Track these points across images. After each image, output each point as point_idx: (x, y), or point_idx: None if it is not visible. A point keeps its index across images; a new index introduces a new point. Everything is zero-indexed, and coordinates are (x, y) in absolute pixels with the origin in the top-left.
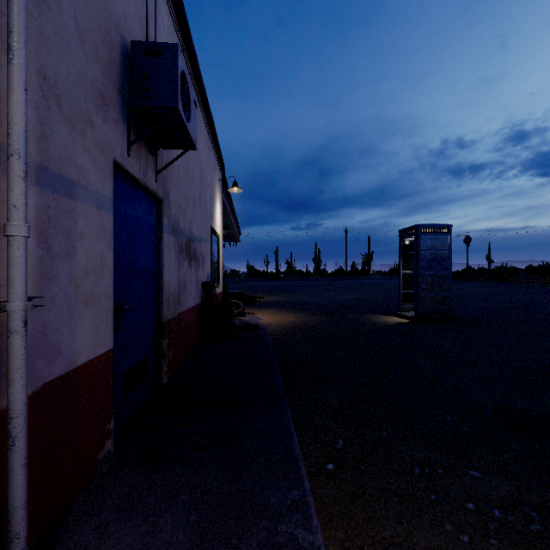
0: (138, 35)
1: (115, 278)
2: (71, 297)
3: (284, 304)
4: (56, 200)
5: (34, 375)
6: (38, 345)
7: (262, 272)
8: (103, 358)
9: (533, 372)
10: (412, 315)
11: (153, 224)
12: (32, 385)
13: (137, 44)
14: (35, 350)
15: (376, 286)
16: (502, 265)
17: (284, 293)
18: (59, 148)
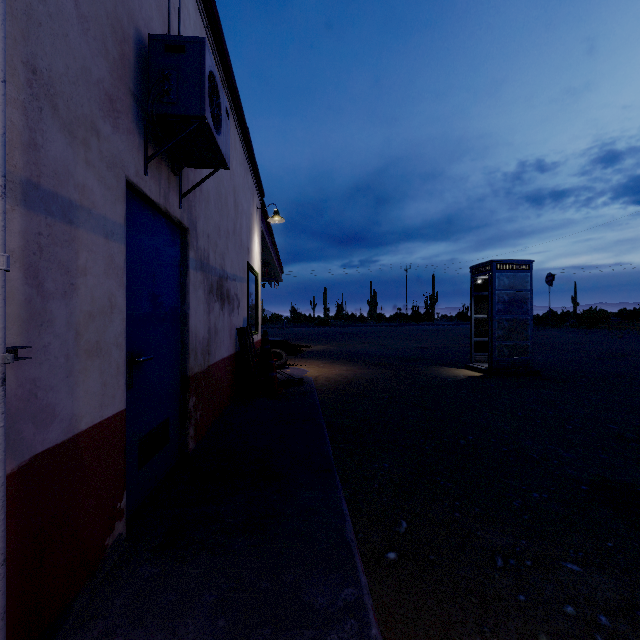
0: (158, 29)
1: (129, 324)
2: (70, 347)
3: (333, 354)
4: (50, 226)
5: (20, 446)
6: (25, 408)
7: (308, 317)
8: (112, 422)
9: (635, 437)
10: (486, 368)
11: (177, 259)
12: (17, 458)
13: (156, 38)
14: (22, 413)
15: (442, 333)
16: (591, 308)
17: (334, 341)
18: (54, 160)
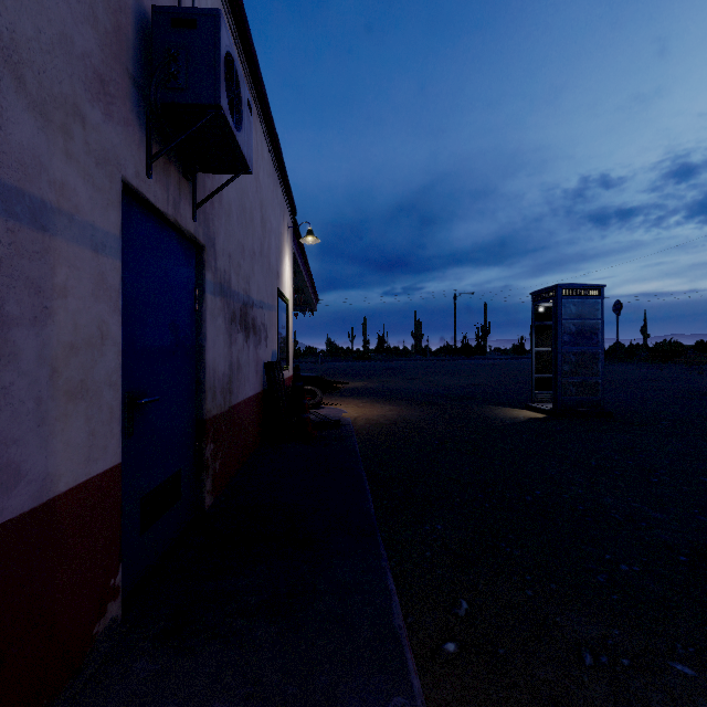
0: (165, 4)
1: (128, 358)
2: (43, 388)
3: (374, 392)
4: (12, 232)
5: None
6: None
7: (346, 350)
8: (104, 479)
9: None
10: (550, 408)
11: (191, 281)
12: None
13: (161, 10)
14: None
15: (496, 368)
16: (665, 340)
17: (375, 377)
18: (19, 148)
